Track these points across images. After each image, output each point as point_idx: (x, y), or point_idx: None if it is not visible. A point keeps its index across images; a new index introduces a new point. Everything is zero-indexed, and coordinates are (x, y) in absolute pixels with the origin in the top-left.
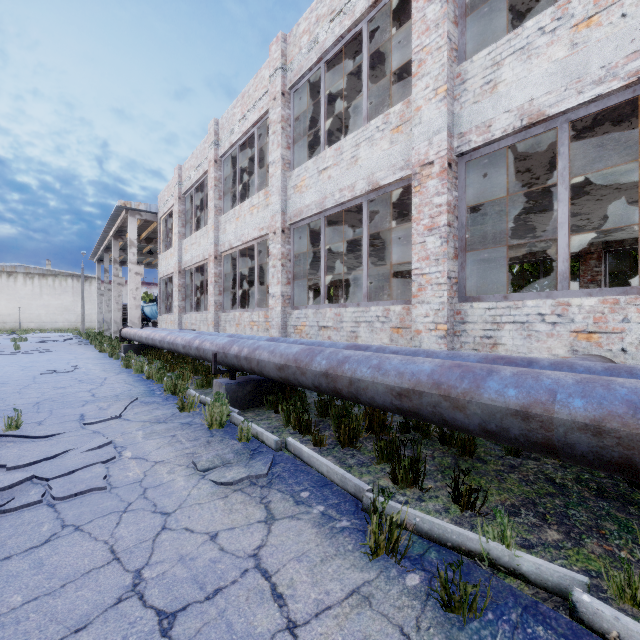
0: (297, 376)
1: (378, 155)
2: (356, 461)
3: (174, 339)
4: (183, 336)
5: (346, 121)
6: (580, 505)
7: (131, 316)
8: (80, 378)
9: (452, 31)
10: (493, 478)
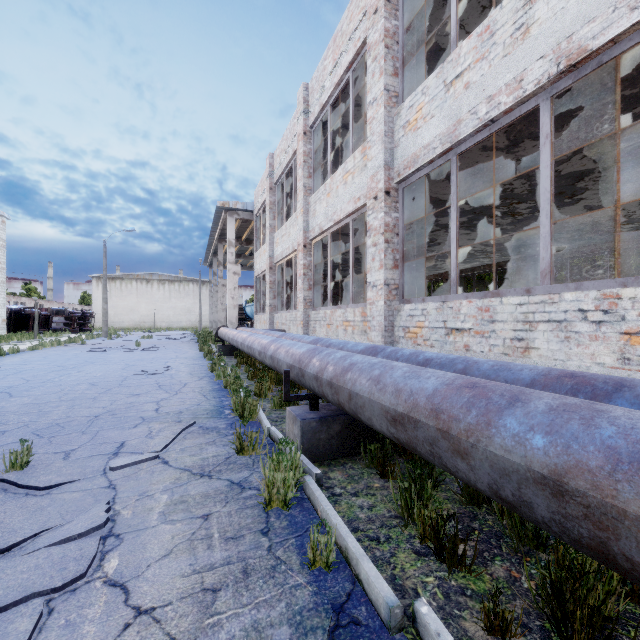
0: (440, 452)
1: None
2: None
3: (252, 342)
4: (260, 339)
5: None
6: None
7: (229, 316)
8: (162, 382)
9: None
10: None
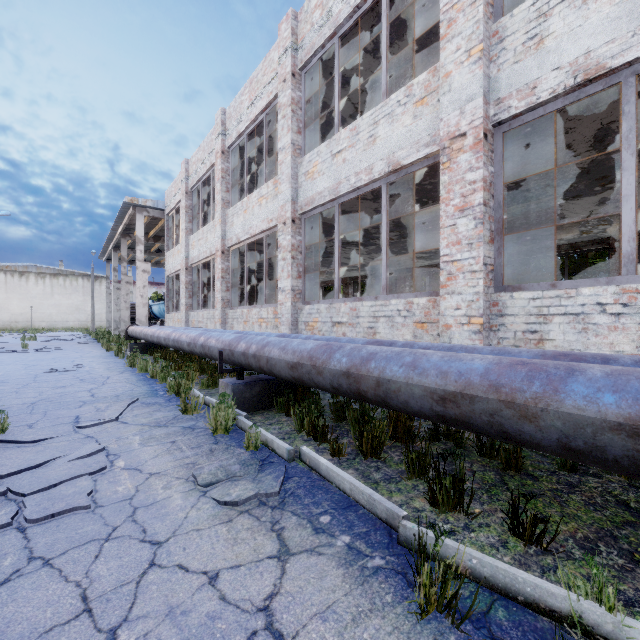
0: (312, 376)
1: (399, 132)
2: (382, 475)
3: (179, 336)
4: (188, 333)
5: (359, 106)
6: None
7: (138, 314)
8: (82, 377)
9: None
10: (551, 500)
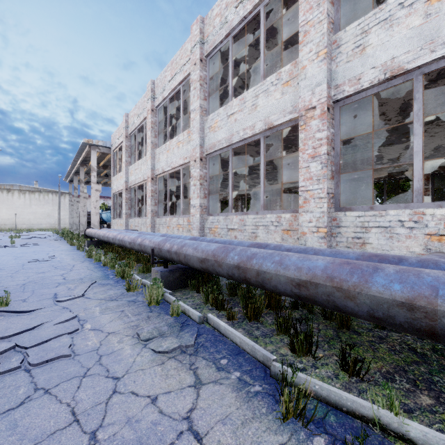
0: (215, 267)
1: (272, 103)
2: (261, 333)
3: (123, 237)
4: (129, 235)
5: (246, 80)
6: (441, 372)
7: (92, 220)
8: (55, 265)
9: (330, 9)
10: (368, 348)
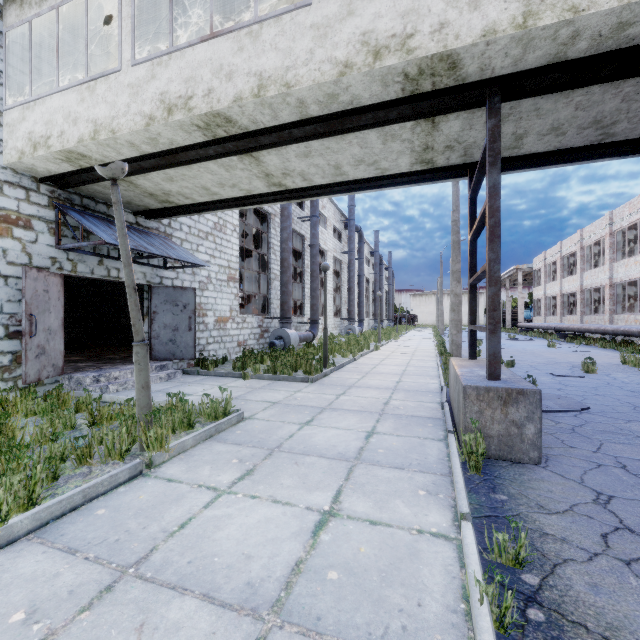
0: (568, 329)
1: (602, 277)
2: None
3: (543, 325)
4: (546, 324)
5: None
6: None
7: (519, 318)
8: None
9: (612, 256)
10: None
